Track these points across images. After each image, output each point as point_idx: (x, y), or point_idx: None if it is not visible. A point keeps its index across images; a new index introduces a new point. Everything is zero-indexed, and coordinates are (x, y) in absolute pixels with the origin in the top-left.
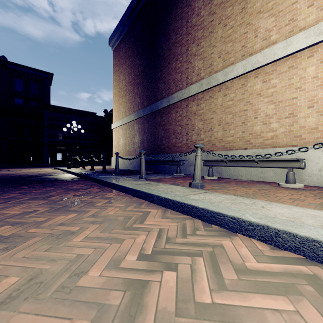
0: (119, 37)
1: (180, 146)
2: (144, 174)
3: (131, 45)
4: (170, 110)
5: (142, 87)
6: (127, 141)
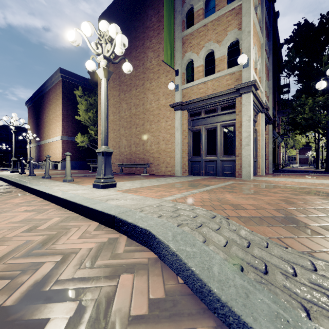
0: (29, 105)
1: (42, 159)
2: (19, 168)
3: (33, 113)
4: (41, 146)
5: (35, 134)
6: (32, 155)
